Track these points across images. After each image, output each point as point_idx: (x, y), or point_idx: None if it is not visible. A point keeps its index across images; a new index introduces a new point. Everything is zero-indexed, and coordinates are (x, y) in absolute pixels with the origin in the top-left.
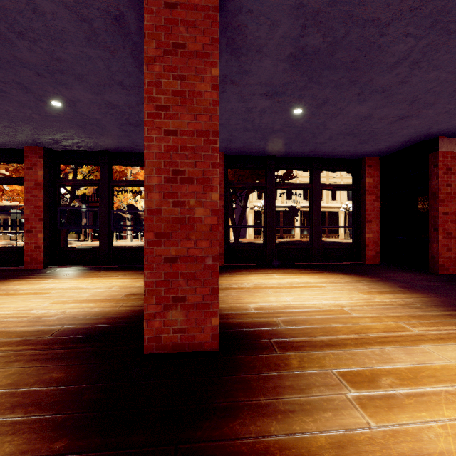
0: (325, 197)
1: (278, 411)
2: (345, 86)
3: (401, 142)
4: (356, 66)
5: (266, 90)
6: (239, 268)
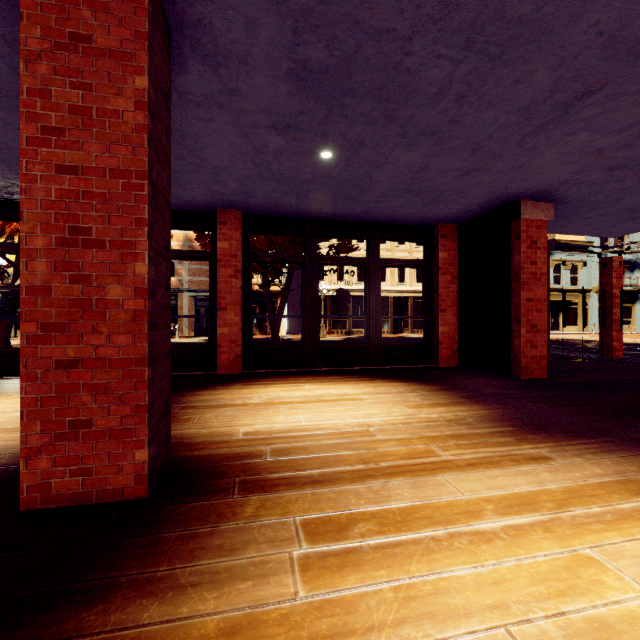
0: (408, 277)
1: (173, 586)
2: (381, 123)
3: (477, 204)
4: (387, 95)
5: (272, 121)
6: (262, 376)
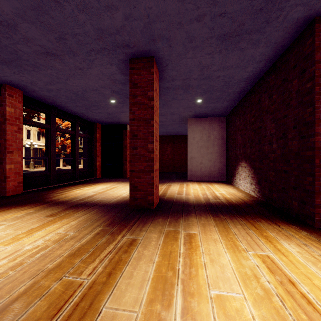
0: None
1: (187, 200)
2: None
3: (117, 122)
4: None
5: (117, 90)
6: (44, 191)
